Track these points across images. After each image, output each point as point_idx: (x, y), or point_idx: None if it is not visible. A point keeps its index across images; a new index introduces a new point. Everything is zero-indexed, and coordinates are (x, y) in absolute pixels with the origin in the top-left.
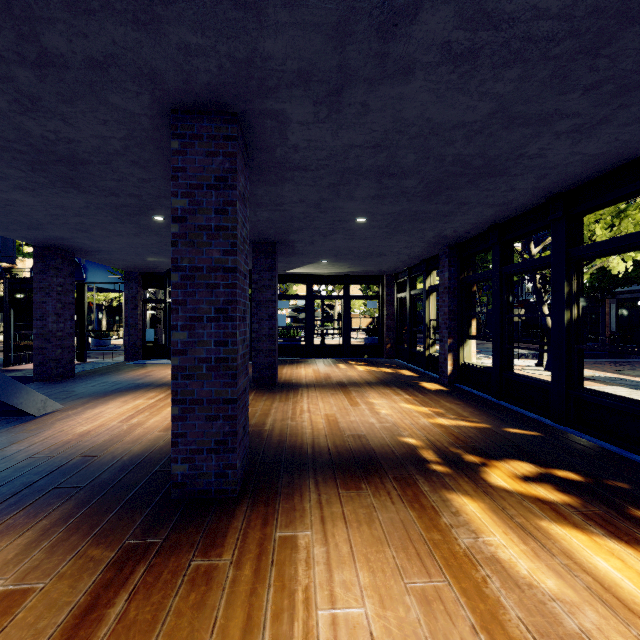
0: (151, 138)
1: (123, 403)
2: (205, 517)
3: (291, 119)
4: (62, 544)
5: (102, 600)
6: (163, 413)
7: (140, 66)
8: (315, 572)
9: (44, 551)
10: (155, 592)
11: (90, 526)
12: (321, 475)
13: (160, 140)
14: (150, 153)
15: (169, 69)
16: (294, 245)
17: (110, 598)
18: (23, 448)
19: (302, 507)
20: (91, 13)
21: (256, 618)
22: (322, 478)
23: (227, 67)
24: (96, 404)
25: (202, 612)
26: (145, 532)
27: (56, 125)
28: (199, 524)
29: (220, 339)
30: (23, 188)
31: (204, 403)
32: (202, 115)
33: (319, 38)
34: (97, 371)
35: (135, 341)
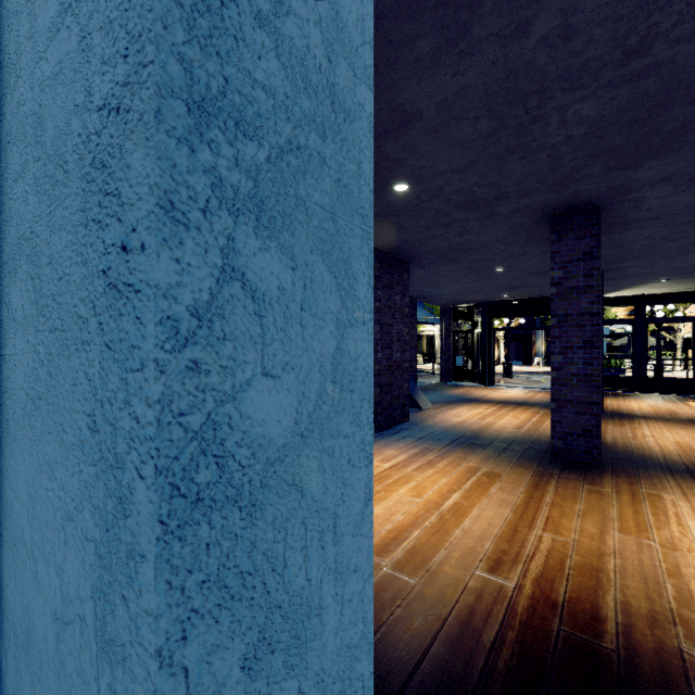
0: (526, 230)
1: (468, 409)
2: (581, 473)
3: (648, 198)
4: (499, 463)
5: (540, 484)
6: (505, 419)
7: (542, 205)
8: (681, 509)
9: (493, 464)
10: (568, 489)
11: (508, 461)
12: (678, 475)
13: (531, 230)
14: (519, 237)
15: (560, 201)
16: (625, 270)
17: (544, 485)
18: (433, 424)
19: (662, 485)
20: (528, 196)
21: (640, 511)
22: (679, 476)
23: (602, 191)
24: (450, 408)
25: (602, 501)
26: (544, 470)
27: (471, 237)
28: (578, 474)
29: (586, 361)
30: (423, 267)
31: (574, 403)
32: (572, 214)
33: (684, 162)
34: (427, 387)
35: (448, 365)
